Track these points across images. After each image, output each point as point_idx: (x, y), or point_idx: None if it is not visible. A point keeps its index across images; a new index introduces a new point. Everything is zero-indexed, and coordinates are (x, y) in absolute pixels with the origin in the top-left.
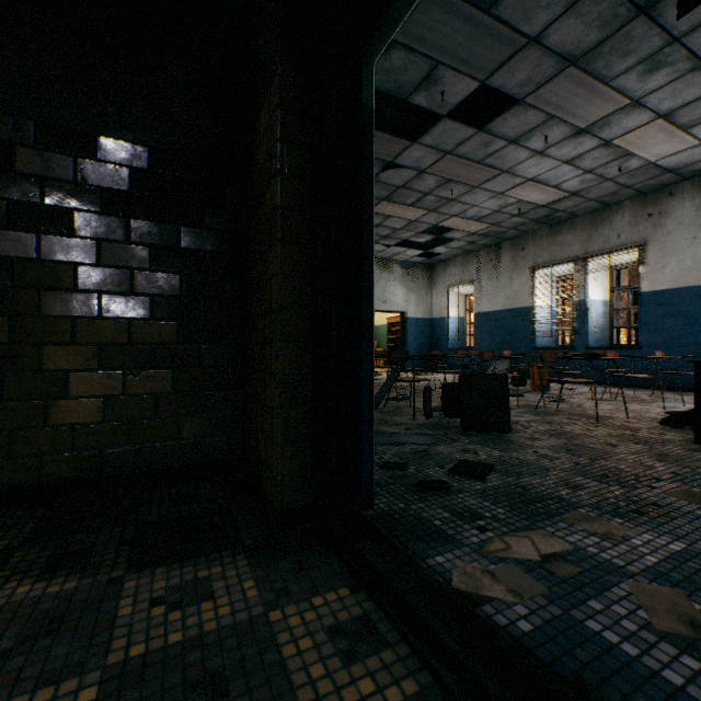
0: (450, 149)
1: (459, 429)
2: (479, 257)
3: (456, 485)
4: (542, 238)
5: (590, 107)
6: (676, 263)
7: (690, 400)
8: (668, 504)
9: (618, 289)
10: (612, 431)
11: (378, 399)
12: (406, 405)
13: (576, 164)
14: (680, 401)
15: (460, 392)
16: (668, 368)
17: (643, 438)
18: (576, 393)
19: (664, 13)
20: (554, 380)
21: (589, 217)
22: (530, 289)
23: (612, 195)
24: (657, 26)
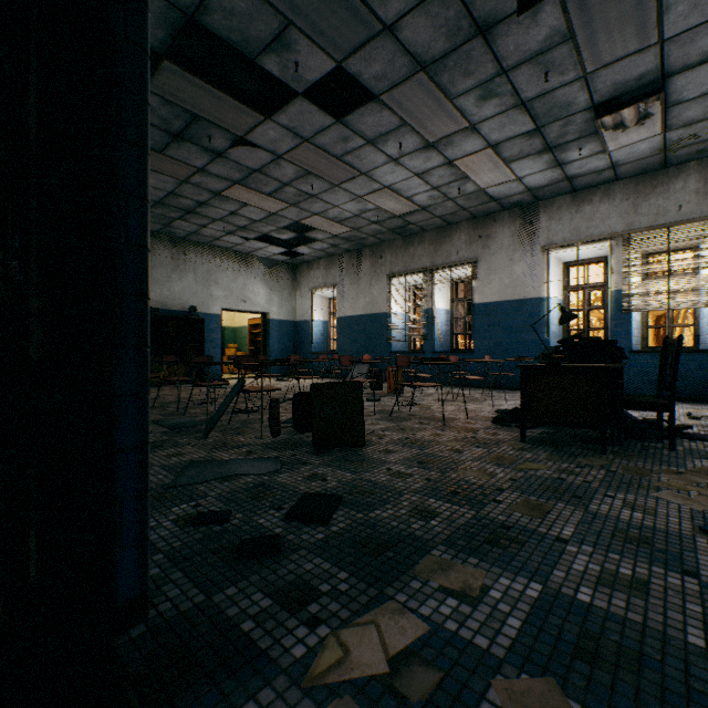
0: (309, 136)
1: (311, 447)
2: (342, 262)
3: (291, 538)
4: (398, 248)
5: (438, 122)
6: (498, 280)
7: (509, 397)
8: (515, 523)
9: (457, 300)
10: (457, 434)
11: (218, 415)
12: (258, 419)
13: (426, 179)
14: (503, 398)
15: (312, 404)
16: (493, 370)
17: (482, 440)
18: (426, 395)
19: (497, 41)
20: (408, 385)
21: (436, 233)
22: (388, 296)
23: (453, 215)
24: (492, 53)
